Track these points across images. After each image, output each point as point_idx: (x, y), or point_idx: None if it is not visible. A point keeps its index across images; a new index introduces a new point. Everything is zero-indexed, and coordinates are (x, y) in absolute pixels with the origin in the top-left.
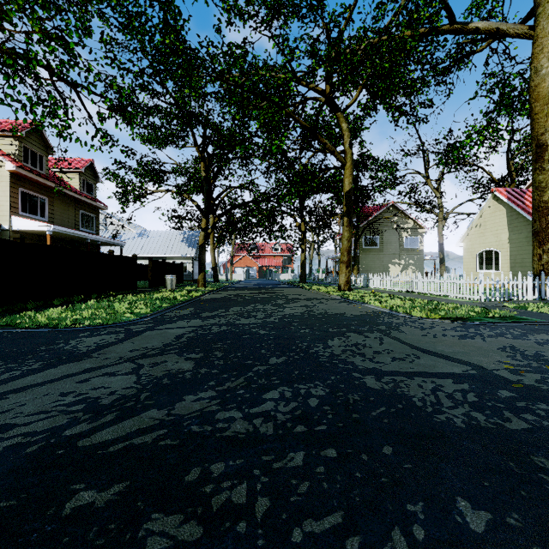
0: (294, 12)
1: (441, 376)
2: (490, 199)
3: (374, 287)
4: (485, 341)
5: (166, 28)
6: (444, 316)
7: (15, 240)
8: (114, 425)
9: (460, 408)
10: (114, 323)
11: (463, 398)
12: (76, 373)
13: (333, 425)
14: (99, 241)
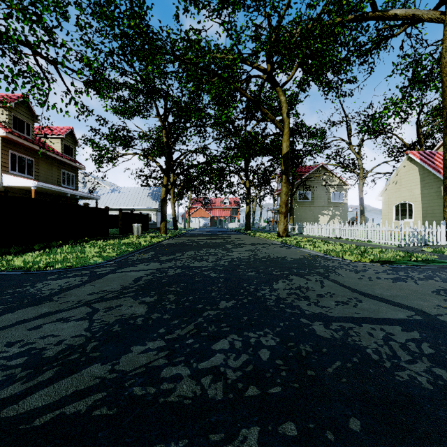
0: (241, 3)
1: (388, 322)
2: (405, 160)
3: (307, 234)
4: (418, 284)
5: (132, 14)
6: (373, 260)
7: (0, 193)
8: (50, 385)
9: (419, 363)
10: (82, 266)
11: (419, 349)
12: (31, 319)
13: (288, 385)
14: (78, 195)
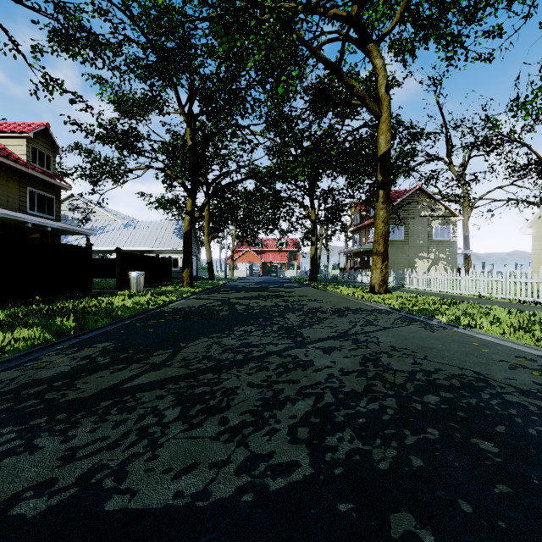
0: None
1: None
2: None
3: (414, 288)
4: None
5: None
6: None
7: None
8: None
9: None
10: None
11: None
12: None
13: None
14: (49, 226)
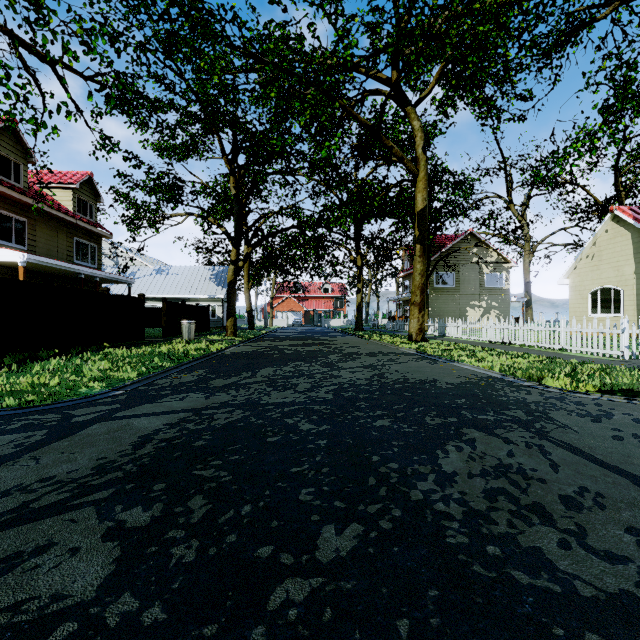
0: None
1: None
2: (607, 221)
3: (453, 337)
4: None
5: None
6: (602, 388)
7: None
8: None
9: None
10: (54, 403)
11: None
12: None
13: None
14: (98, 277)
